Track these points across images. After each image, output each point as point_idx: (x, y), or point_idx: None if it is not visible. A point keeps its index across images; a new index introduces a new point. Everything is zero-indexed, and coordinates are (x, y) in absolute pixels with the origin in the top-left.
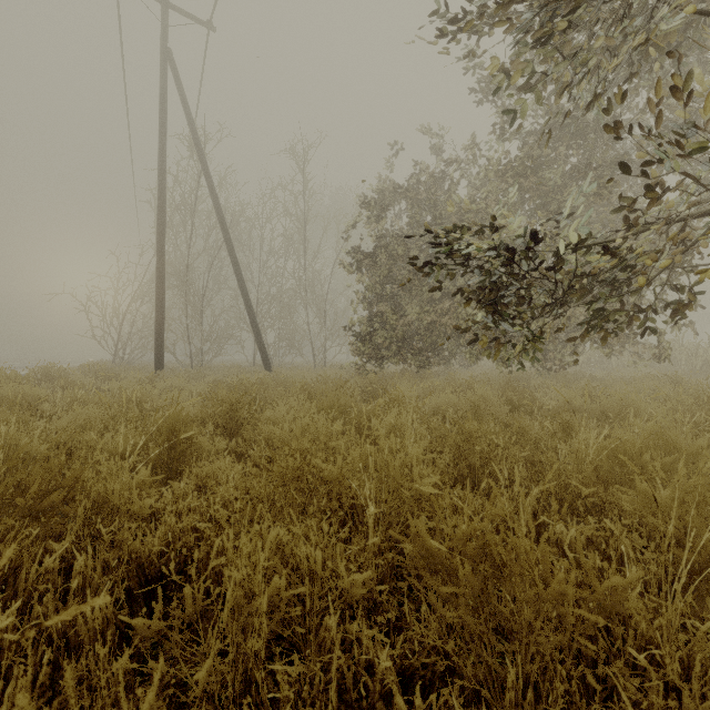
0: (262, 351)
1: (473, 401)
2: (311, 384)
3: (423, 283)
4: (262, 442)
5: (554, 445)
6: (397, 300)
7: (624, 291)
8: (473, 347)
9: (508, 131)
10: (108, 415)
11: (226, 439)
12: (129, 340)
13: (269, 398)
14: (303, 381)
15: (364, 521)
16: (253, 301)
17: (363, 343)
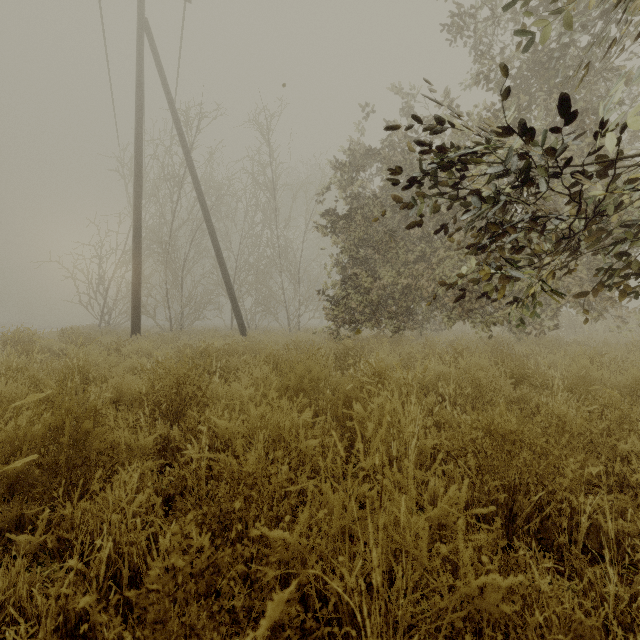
0: (237, 315)
1: (472, 373)
2: (280, 351)
3: (398, 245)
4: (206, 433)
5: (612, 444)
6: (371, 263)
7: (606, 253)
8: (451, 311)
9: (492, 80)
10: (15, 394)
11: (167, 425)
12: (114, 305)
13: (234, 366)
14: (270, 347)
15: (352, 638)
16: (234, 270)
17: (336, 307)
